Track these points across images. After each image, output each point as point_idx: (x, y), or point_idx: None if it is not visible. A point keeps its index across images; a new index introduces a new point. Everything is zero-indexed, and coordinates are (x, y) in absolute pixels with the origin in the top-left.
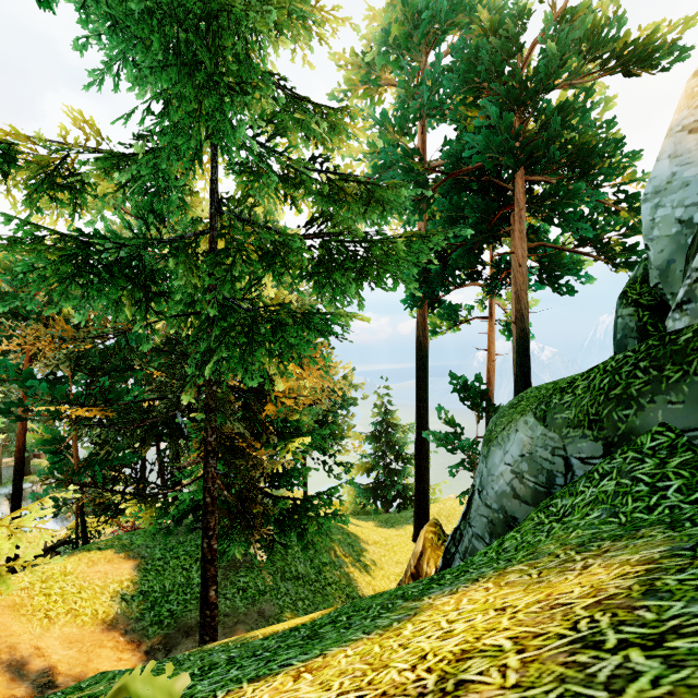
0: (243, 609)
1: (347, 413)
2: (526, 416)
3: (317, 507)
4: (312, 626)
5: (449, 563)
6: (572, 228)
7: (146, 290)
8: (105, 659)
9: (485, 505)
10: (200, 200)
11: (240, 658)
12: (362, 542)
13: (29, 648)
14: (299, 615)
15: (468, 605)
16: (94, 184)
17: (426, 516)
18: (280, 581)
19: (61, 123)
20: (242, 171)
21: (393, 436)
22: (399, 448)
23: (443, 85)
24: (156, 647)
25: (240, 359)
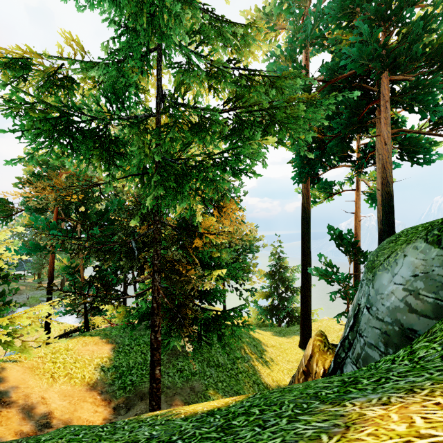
0: (180, 384)
1: (252, 256)
2: (414, 242)
3: (232, 318)
4: (226, 414)
5: (340, 366)
6: (430, 112)
7: (109, 150)
8: (85, 410)
9: (377, 319)
10: (150, 96)
11: (157, 440)
12: (263, 345)
13: (38, 397)
14: (219, 393)
15: (436, 431)
16: (79, 84)
17: (309, 330)
18: (206, 367)
19: (58, 43)
20: (177, 67)
21: (284, 274)
22: (288, 283)
23: (322, 20)
24: (120, 405)
25: (173, 197)
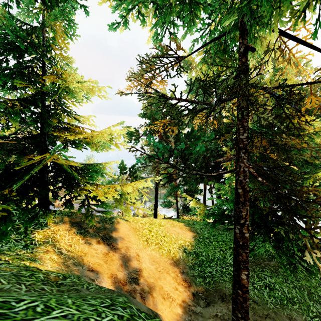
0: (272, 306)
1: None
2: None
3: None
4: None
5: None
6: None
7: None
8: (167, 282)
9: None
10: None
11: None
12: None
13: (134, 253)
14: None
15: None
16: None
17: None
18: (308, 299)
19: None
20: None
21: None
22: None
23: None
24: (199, 294)
25: None
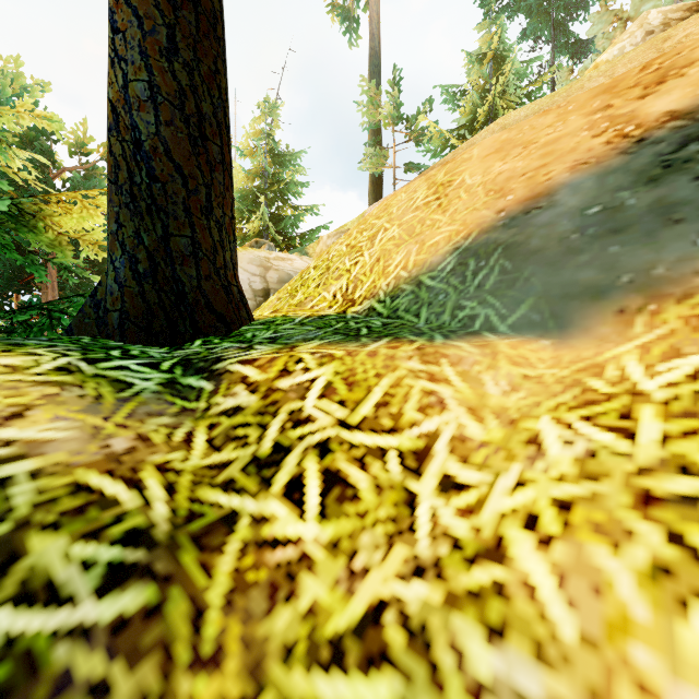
0: None
1: None
2: None
3: None
4: None
5: None
6: None
7: None
8: None
9: None
10: None
11: None
12: None
13: None
14: None
15: None
16: None
17: None
18: None
19: None
20: None
21: None
22: None
23: None
24: None
25: None
